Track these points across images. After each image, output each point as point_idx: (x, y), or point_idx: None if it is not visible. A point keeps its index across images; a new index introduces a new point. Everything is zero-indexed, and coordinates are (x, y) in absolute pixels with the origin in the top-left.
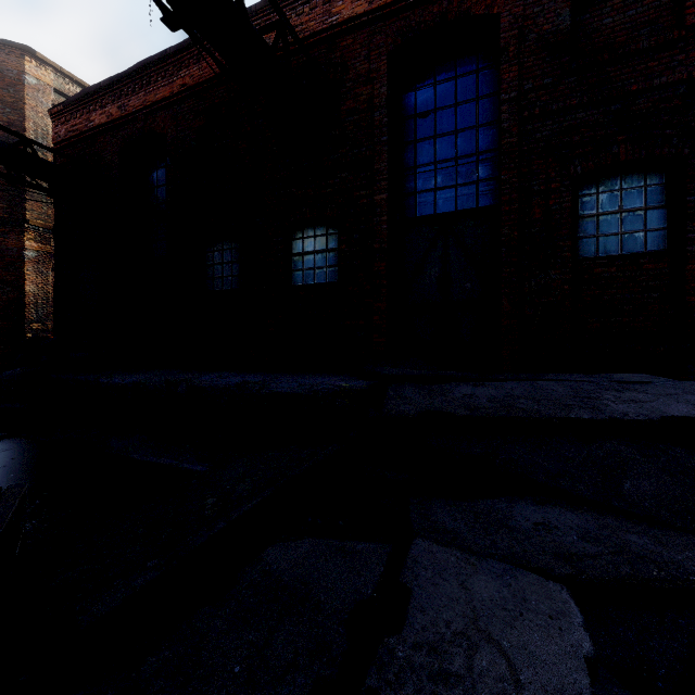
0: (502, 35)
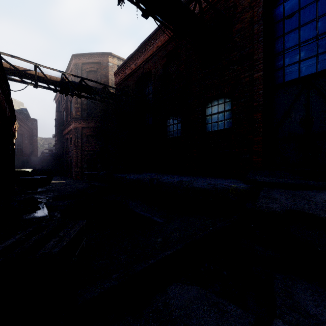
0: None
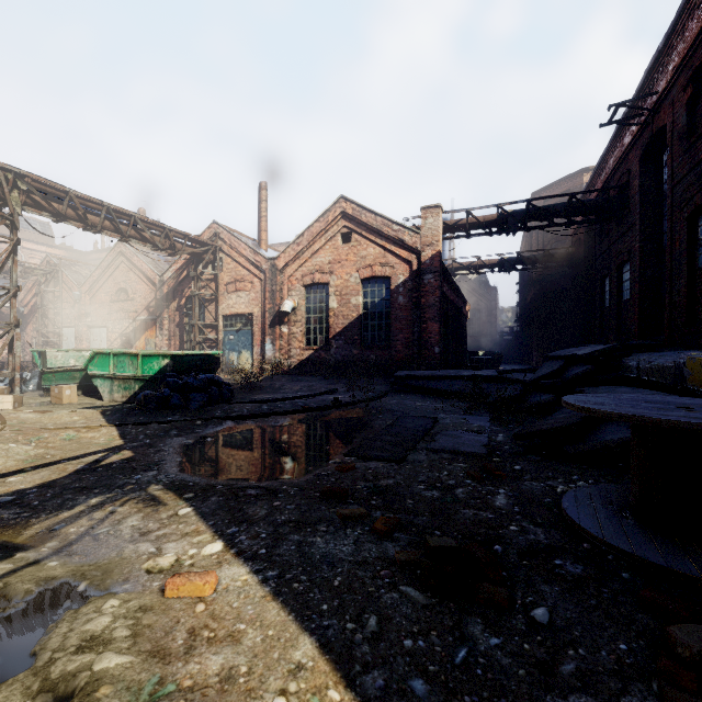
0: (667, 136)
